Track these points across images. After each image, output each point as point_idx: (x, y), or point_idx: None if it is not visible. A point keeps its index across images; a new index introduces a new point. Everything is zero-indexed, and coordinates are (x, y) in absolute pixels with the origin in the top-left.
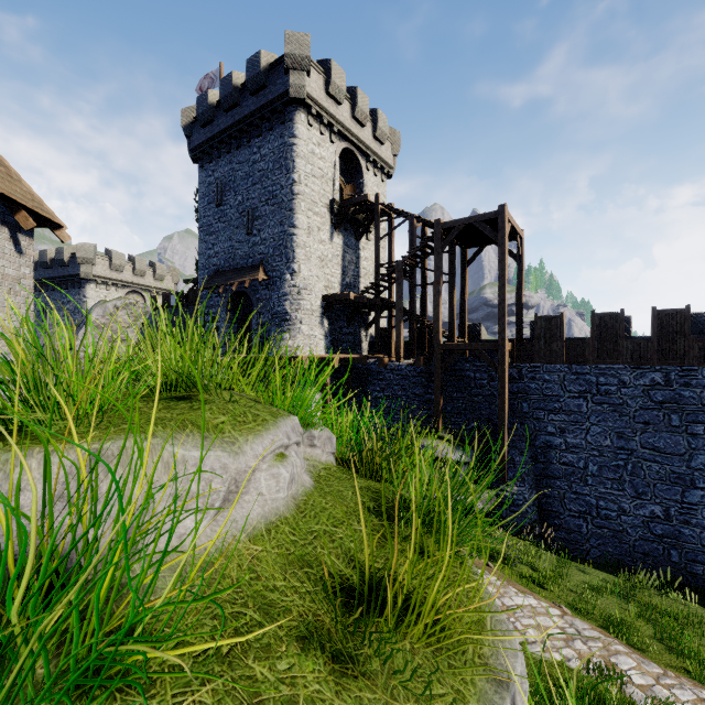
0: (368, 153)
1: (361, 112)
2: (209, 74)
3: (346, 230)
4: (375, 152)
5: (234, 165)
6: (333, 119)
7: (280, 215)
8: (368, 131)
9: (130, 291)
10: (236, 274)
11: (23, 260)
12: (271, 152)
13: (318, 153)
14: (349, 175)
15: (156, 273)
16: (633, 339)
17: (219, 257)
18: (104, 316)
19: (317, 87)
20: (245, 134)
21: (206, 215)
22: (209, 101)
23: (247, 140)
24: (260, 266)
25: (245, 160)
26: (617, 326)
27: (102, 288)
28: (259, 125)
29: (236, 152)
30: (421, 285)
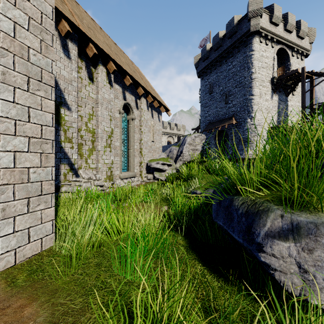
0: (293, 47)
1: (290, 25)
2: (204, 38)
3: (280, 92)
4: (297, 45)
5: (218, 74)
6: (273, 35)
7: (243, 91)
8: (293, 34)
9: (168, 136)
10: (219, 123)
11: (160, 124)
12: (238, 62)
13: (265, 55)
14: (280, 62)
15: (177, 128)
16: None
17: (210, 116)
18: (191, 140)
19: (265, 21)
20: (224, 58)
21: (204, 99)
22: (207, 49)
23: (225, 60)
24: (232, 117)
25: (224, 70)
26: None
27: None
28: (232, 51)
29: (219, 68)
30: None
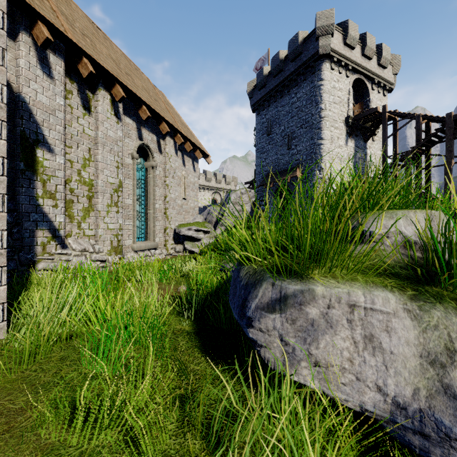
0: (373, 78)
1: (369, 50)
2: (261, 58)
3: (356, 136)
4: (379, 76)
5: (278, 108)
6: (348, 61)
7: (311, 133)
8: (373, 62)
9: (214, 192)
10: (280, 175)
11: (195, 174)
12: (304, 94)
13: (337, 87)
14: (357, 97)
15: (226, 181)
16: None
17: (269, 166)
18: (236, 198)
19: (338, 42)
20: (286, 88)
21: (260, 142)
22: (264, 74)
23: (287, 91)
24: (297, 167)
25: (286, 103)
26: None
27: (202, 191)
28: (296, 79)
29: (280, 100)
30: (427, 168)
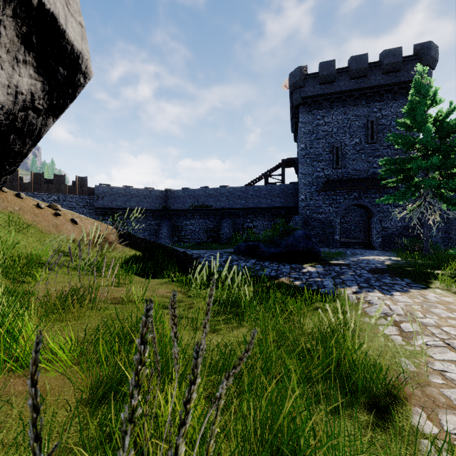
0: None
1: None
2: None
3: None
4: None
5: None
6: None
7: None
8: None
9: None
10: None
11: None
12: None
13: None
14: None
15: None
16: (48, 184)
17: None
18: None
19: None
20: None
21: None
22: None
23: None
24: None
25: None
26: (41, 178)
27: None
28: None
29: None
30: None
